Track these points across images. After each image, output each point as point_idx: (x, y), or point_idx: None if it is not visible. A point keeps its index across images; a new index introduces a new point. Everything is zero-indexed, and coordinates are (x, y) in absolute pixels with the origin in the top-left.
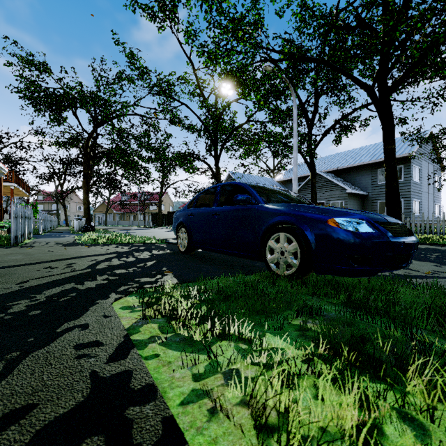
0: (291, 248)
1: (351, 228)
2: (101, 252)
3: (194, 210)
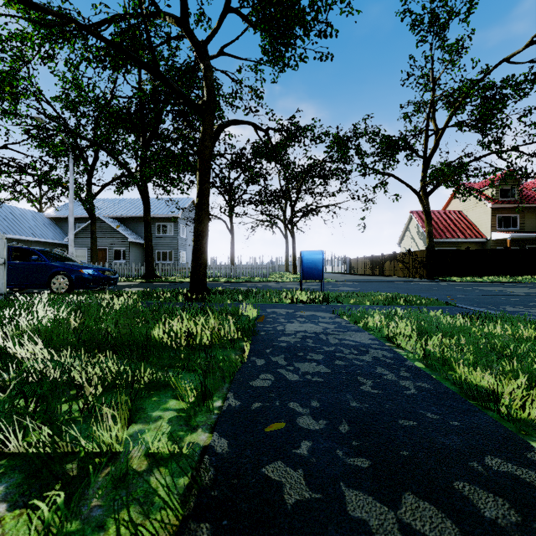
0: (65, 281)
1: (89, 273)
2: None
3: None
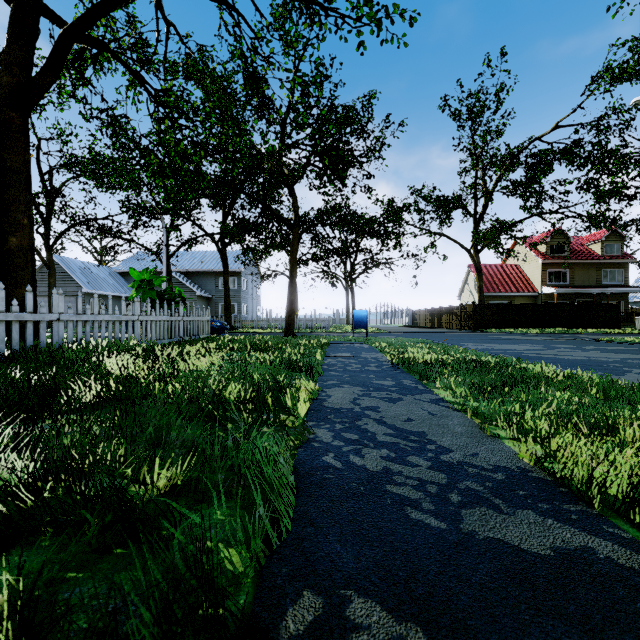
0: None
1: (217, 324)
2: None
3: None
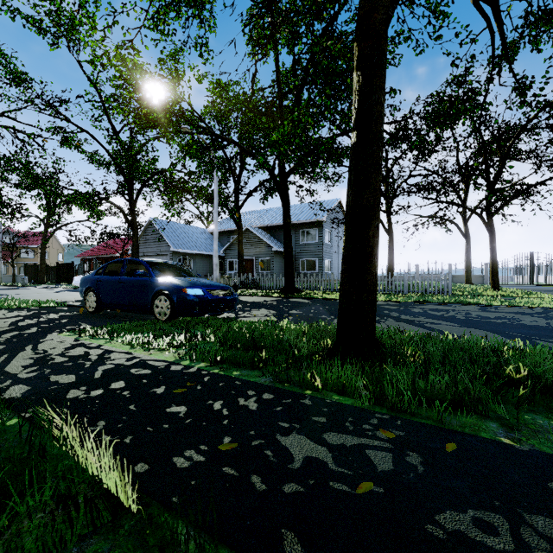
0: (167, 304)
1: (193, 293)
2: (2, 316)
3: (103, 277)
